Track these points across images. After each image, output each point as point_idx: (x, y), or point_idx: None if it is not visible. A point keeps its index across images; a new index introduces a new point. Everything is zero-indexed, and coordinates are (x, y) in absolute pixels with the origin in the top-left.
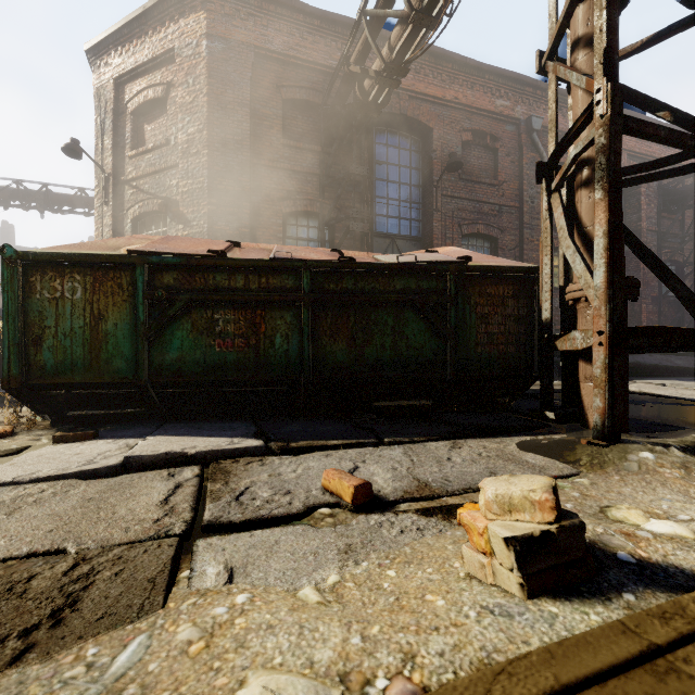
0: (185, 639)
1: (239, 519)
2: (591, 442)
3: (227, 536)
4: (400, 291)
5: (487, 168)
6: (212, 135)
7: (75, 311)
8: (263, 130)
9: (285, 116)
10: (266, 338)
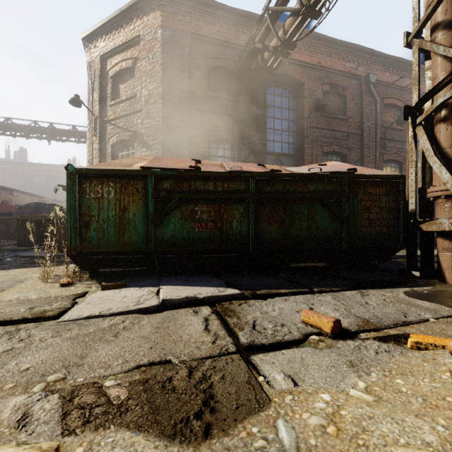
0: (316, 423)
1: (267, 342)
2: None
3: (268, 354)
4: (312, 192)
5: (339, 108)
6: (164, 90)
7: (110, 205)
8: (196, 87)
9: (209, 77)
10: (227, 222)
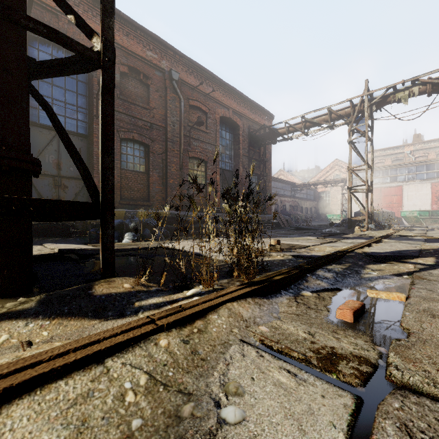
0: None
1: None
2: None
3: None
4: None
5: (142, 96)
6: None
7: None
8: None
9: None
10: None
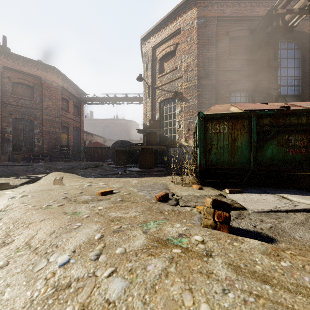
0: None
1: None
2: None
3: None
4: None
5: None
6: (199, 61)
7: (224, 137)
8: (220, 54)
9: (229, 46)
10: None
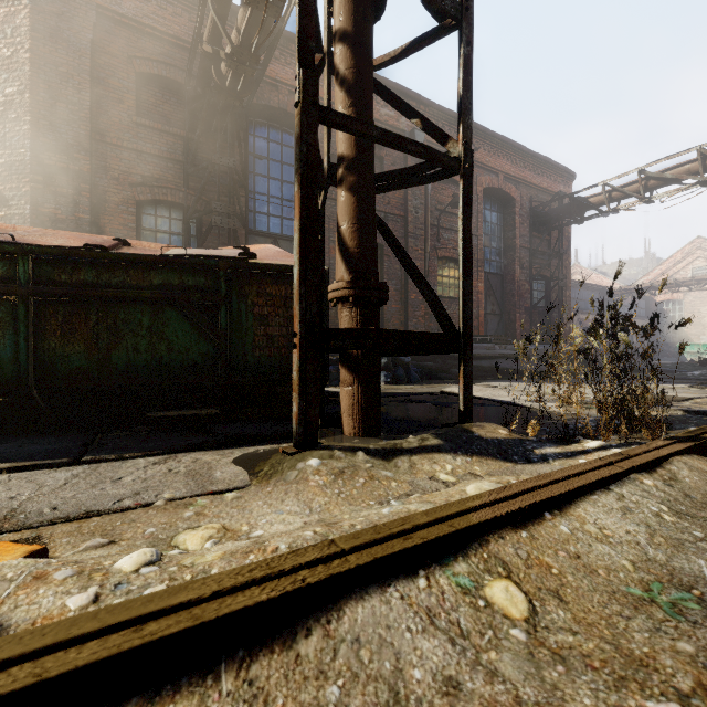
0: None
1: None
2: (284, 450)
3: None
4: (158, 287)
5: None
6: (36, 99)
7: None
8: (109, 103)
9: (140, 91)
10: None
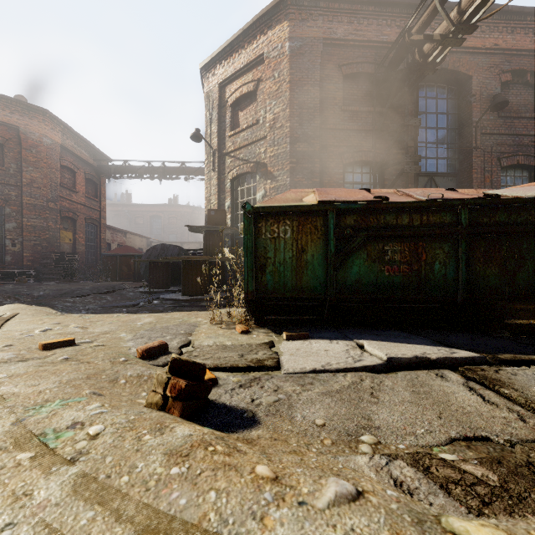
0: None
1: None
2: None
3: None
4: None
5: (525, 103)
6: (292, 111)
7: (286, 246)
8: (328, 102)
9: (343, 88)
10: (426, 264)
